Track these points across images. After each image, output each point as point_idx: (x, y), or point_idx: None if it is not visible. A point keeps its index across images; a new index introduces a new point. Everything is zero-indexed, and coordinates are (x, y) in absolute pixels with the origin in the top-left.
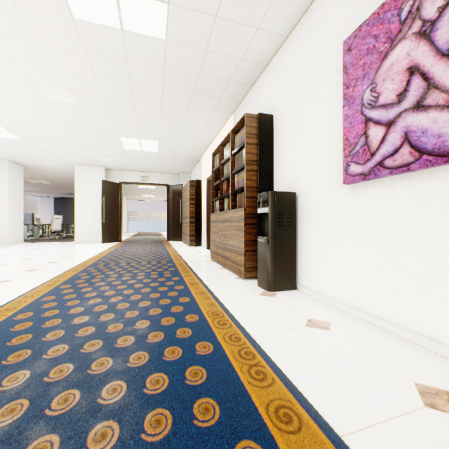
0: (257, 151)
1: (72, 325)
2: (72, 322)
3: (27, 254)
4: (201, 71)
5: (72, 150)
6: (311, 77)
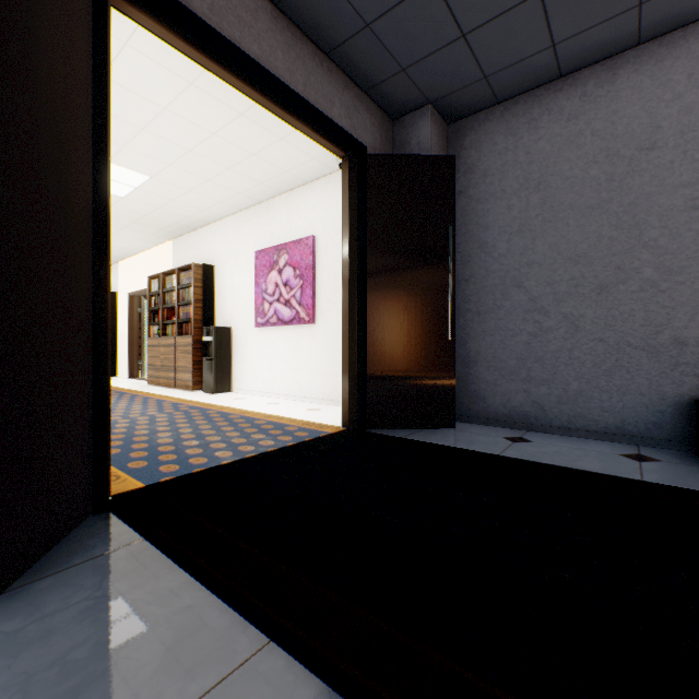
0: (203, 292)
1: None
2: None
3: None
4: (150, 214)
5: None
6: (241, 256)
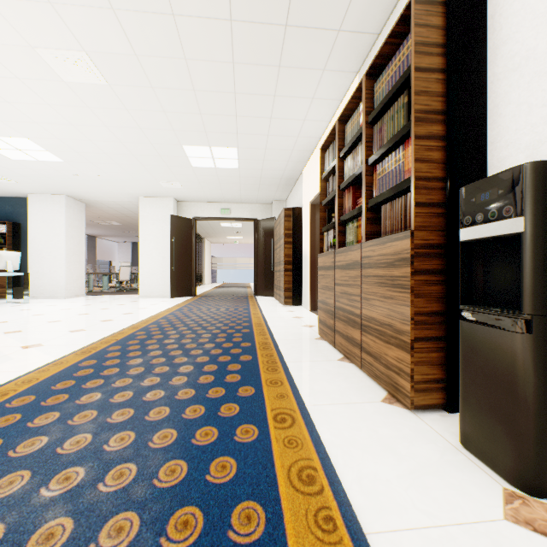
0: (444, 87)
1: None
2: None
3: (65, 313)
4: None
5: (129, 174)
6: None
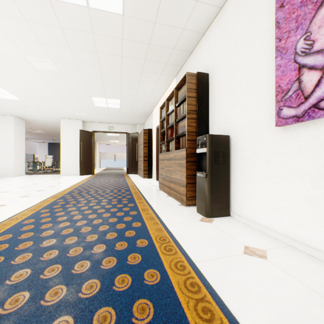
0: (196, 102)
1: (40, 248)
2: (41, 245)
3: (24, 183)
4: (151, 41)
5: (58, 107)
6: (243, 37)
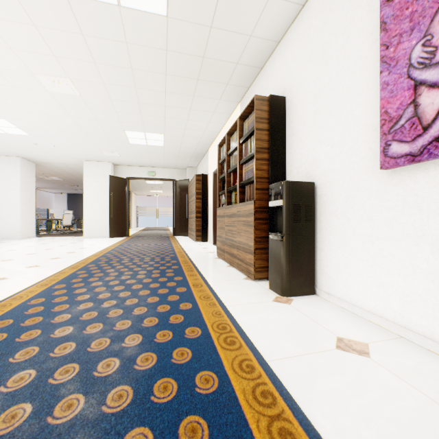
0: (268, 137)
1: (50, 340)
2: (52, 335)
3: (34, 249)
4: (206, 52)
5: (79, 145)
6: (334, 46)
